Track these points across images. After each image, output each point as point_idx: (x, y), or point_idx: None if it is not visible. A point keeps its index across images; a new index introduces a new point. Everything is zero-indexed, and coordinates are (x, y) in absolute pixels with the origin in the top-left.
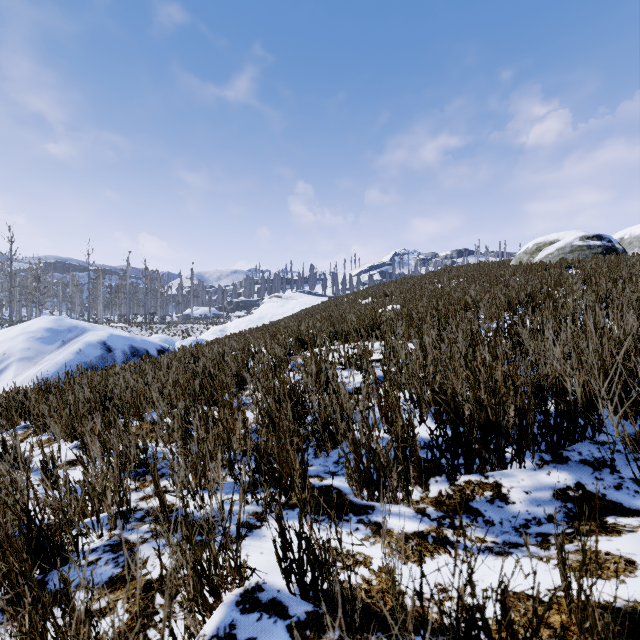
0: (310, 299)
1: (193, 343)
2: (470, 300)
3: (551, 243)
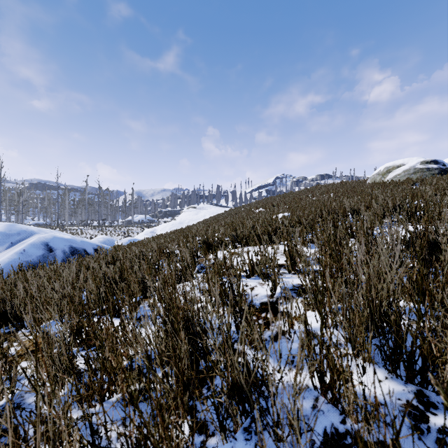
0: (216, 209)
1: (128, 242)
2: (349, 209)
3: (398, 166)
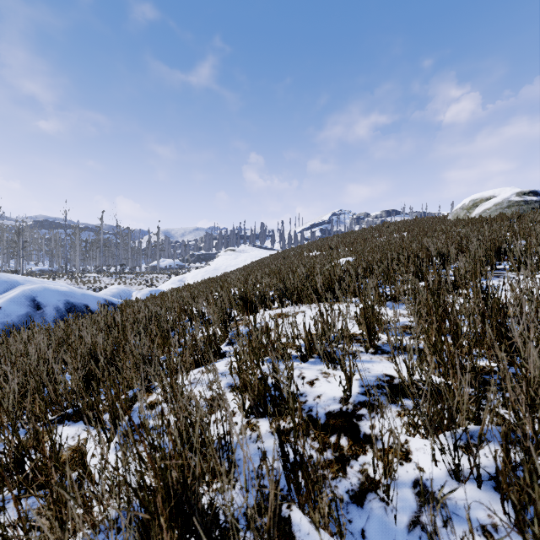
0: (260, 252)
1: (149, 293)
2: (436, 253)
3: (487, 199)
